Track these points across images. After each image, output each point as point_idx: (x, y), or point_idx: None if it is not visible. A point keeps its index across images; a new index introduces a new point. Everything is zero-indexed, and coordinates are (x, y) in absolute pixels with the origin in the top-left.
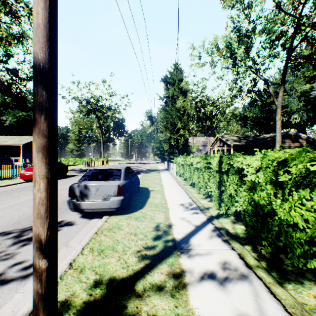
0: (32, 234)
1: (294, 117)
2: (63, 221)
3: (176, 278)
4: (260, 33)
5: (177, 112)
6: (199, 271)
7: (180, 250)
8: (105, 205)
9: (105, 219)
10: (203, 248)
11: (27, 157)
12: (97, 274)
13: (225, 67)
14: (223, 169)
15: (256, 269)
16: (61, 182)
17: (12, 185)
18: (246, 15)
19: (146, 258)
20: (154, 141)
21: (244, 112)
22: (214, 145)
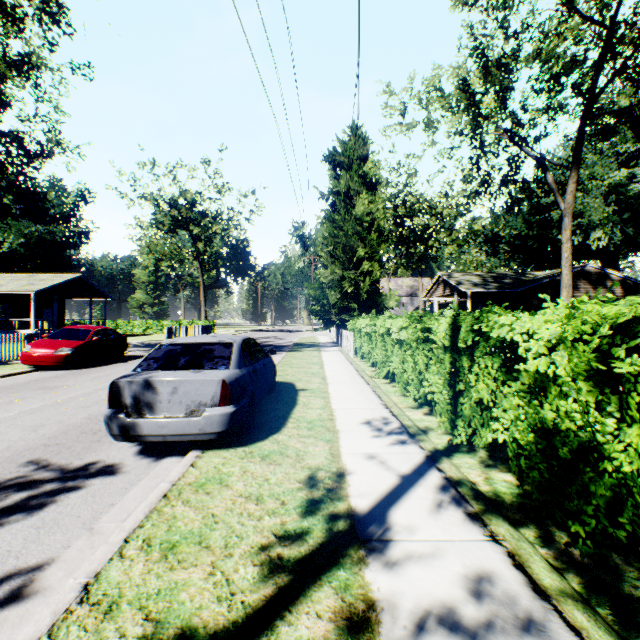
0: (14, 498)
1: (595, 236)
2: (96, 463)
3: (355, 633)
4: (530, 60)
5: (356, 224)
6: (416, 609)
7: (365, 544)
8: (193, 427)
9: (192, 460)
10: (421, 538)
11: (46, 318)
12: (149, 621)
13: (457, 131)
14: (461, 343)
15: (560, 602)
16: (109, 372)
17: (3, 377)
18: (501, 21)
19: (281, 568)
20: (310, 286)
21: (494, 227)
22: (432, 293)
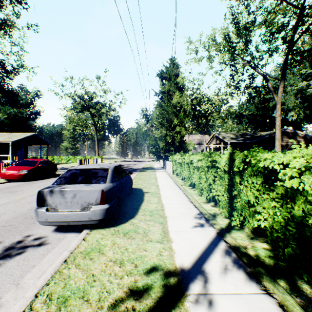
0: None
1: (290, 114)
2: (29, 238)
3: None
4: (260, 25)
5: (173, 108)
6: None
7: (188, 297)
8: (85, 217)
9: (84, 236)
10: (222, 292)
11: (18, 155)
12: None
13: (223, 61)
14: (235, 168)
15: None
16: (46, 183)
17: None
18: (246, 5)
19: None
20: (150, 139)
21: (240, 110)
22: (210, 143)
